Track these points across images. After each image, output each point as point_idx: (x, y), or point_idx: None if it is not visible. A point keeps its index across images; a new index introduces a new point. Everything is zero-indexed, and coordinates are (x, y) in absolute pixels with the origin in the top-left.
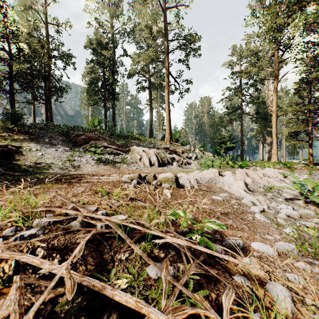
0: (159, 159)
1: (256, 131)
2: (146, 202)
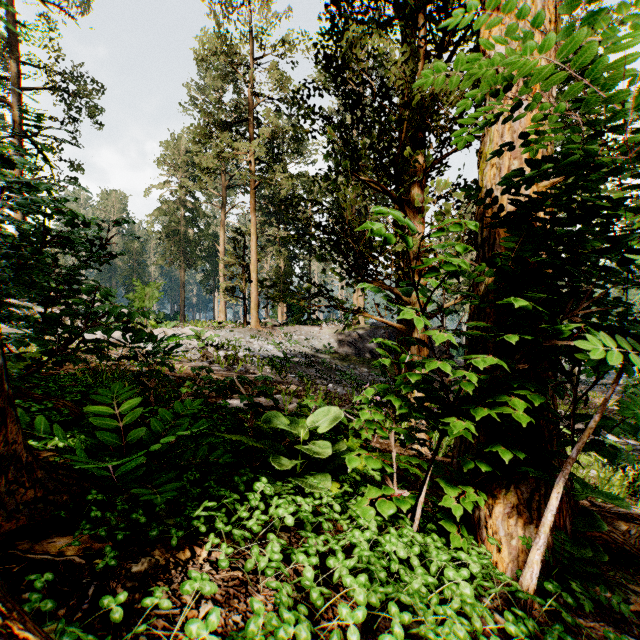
0: None
1: (206, 275)
2: None
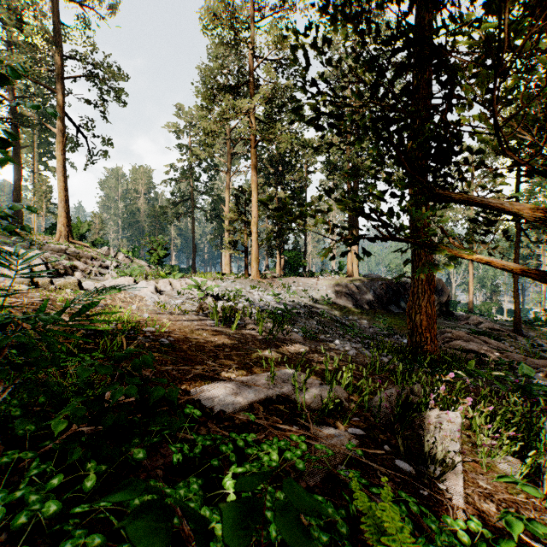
0: (50, 267)
1: (214, 233)
2: (53, 291)
